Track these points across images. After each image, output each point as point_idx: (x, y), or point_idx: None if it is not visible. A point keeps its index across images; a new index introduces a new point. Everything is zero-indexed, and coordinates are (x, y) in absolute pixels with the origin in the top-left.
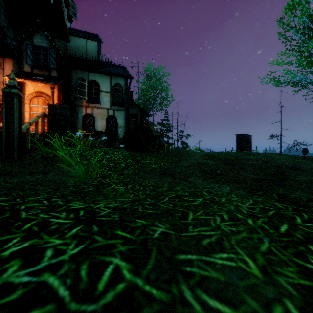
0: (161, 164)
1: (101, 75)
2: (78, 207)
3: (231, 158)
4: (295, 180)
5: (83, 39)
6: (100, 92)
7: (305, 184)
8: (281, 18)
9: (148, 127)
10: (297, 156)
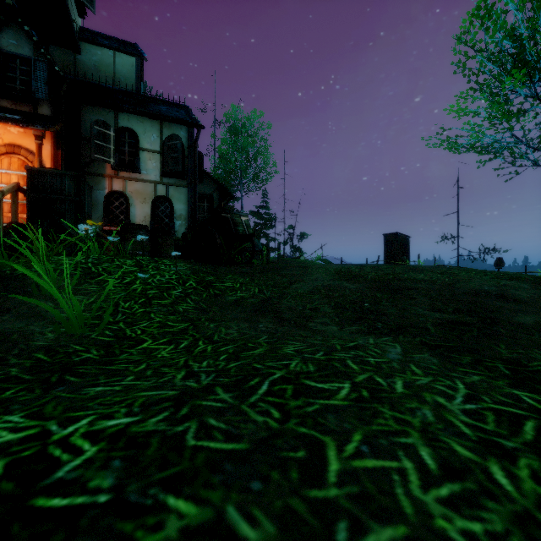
0: (255, 289)
1: (142, 119)
2: (3, 439)
3: (385, 277)
4: (515, 322)
5: (109, 50)
6: (141, 150)
7: (538, 331)
8: (463, 33)
9: (230, 218)
10: (499, 274)
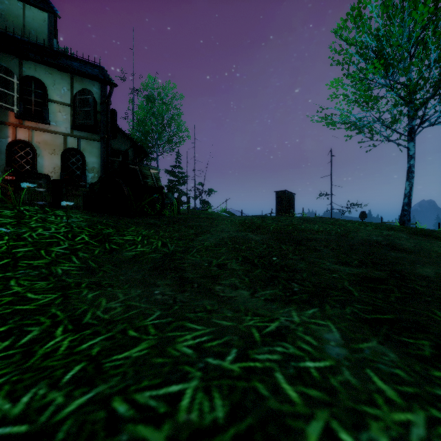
0: (158, 242)
1: (51, 70)
2: None
3: (285, 228)
4: (421, 276)
5: (18, 1)
6: (50, 101)
7: None
8: (340, 29)
9: (139, 170)
10: (376, 225)
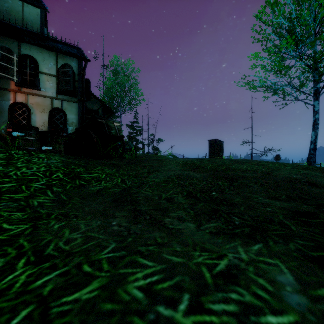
0: (118, 179)
1: (41, 50)
2: None
3: (220, 167)
4: None
5: (18, 1)
6: (40, 73)
7: None
8: (260, 13)
9: (105, 123)
10: (293, 165)
